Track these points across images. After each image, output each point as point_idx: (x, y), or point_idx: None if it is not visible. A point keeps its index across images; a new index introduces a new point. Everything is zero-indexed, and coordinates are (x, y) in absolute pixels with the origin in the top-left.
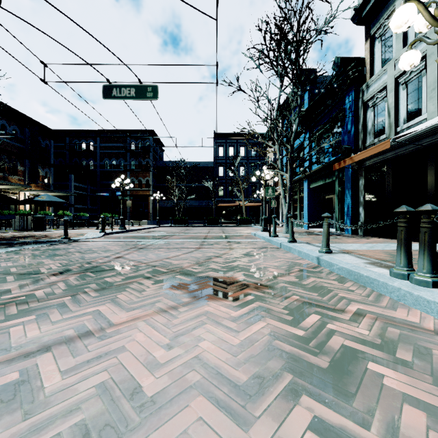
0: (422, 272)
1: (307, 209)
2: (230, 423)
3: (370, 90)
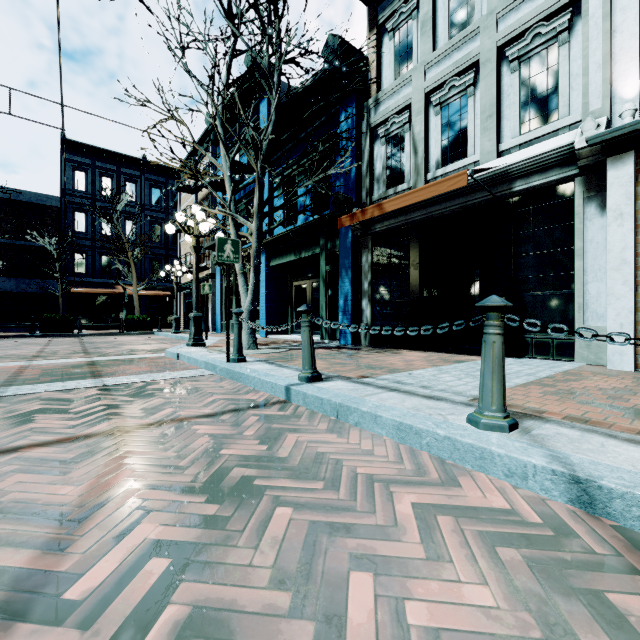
0: None
1: (266, 303)
2: None
3: (381, 109)
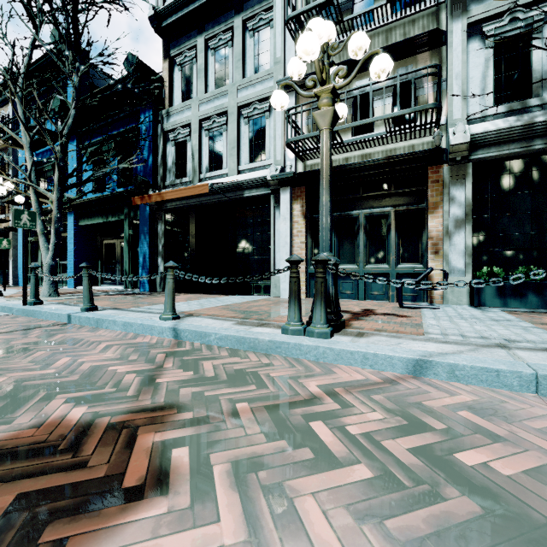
0: (320, 324)
1: (75, 258)
2: None
3: (172, 120)
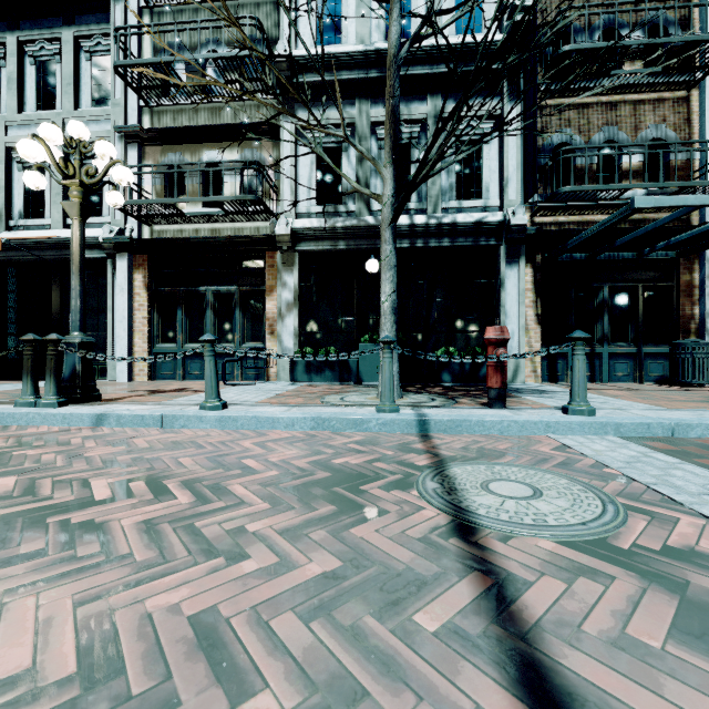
0: (50, 396)
1: None
2: None
3: None
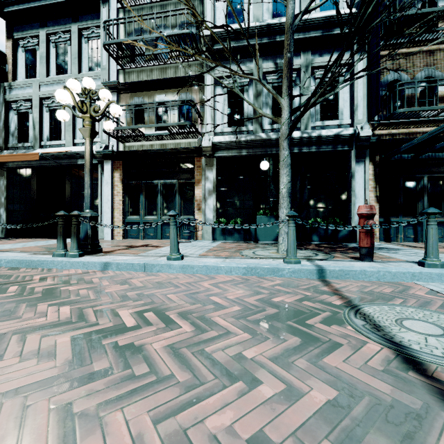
0: (73, 250)
1: None
2: (9, 321)
3: (14, 93)
